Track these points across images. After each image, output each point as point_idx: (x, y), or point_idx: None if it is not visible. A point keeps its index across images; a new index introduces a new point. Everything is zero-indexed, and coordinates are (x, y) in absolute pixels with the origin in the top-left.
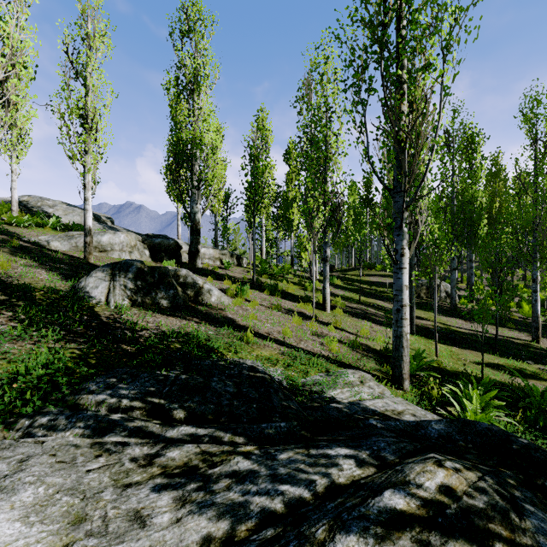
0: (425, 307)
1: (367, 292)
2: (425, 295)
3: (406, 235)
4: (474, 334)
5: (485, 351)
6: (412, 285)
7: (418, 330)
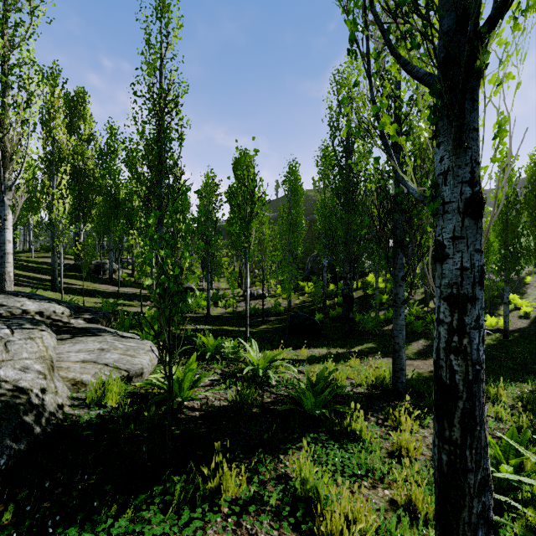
0: (87, 279)
1: (29, 269)
2: (94, 271)
3: (9, 207)
4: (114, 292)
5: (110, 298)
6: (54, 253)
7: (64, 290)
